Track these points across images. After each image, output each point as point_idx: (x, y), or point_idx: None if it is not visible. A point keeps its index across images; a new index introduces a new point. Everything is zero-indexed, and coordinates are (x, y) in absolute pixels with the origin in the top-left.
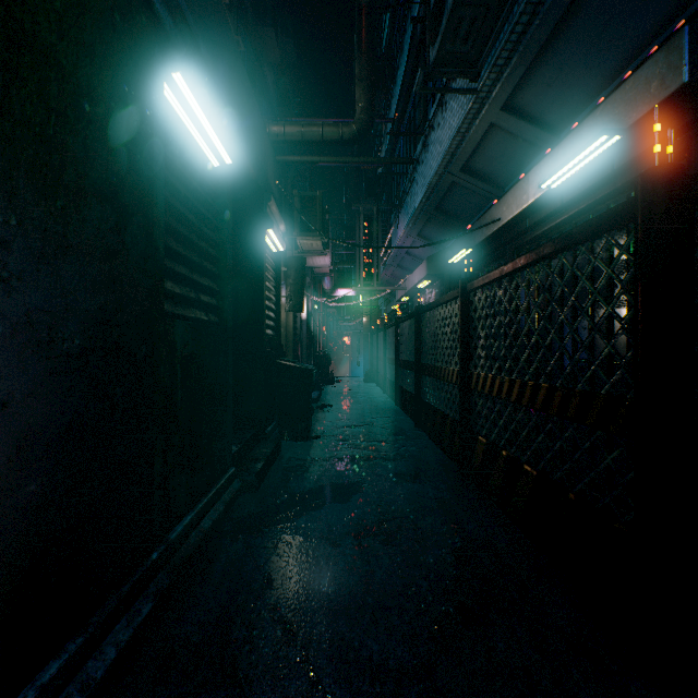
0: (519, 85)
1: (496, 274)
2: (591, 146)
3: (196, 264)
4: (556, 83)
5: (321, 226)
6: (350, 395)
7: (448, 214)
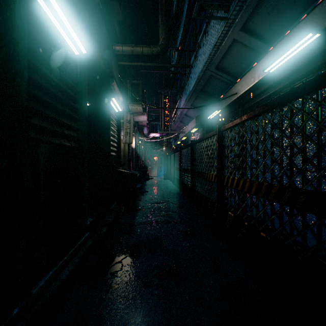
0: (252, 14)
1: (241, 119)
2: (300, 42)
3: (60, 110)
4: (273, 12)
5: (141, 99)
6: (157, 186)
7: (207, 93)
